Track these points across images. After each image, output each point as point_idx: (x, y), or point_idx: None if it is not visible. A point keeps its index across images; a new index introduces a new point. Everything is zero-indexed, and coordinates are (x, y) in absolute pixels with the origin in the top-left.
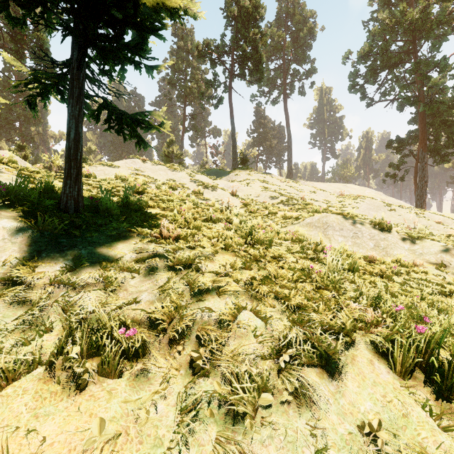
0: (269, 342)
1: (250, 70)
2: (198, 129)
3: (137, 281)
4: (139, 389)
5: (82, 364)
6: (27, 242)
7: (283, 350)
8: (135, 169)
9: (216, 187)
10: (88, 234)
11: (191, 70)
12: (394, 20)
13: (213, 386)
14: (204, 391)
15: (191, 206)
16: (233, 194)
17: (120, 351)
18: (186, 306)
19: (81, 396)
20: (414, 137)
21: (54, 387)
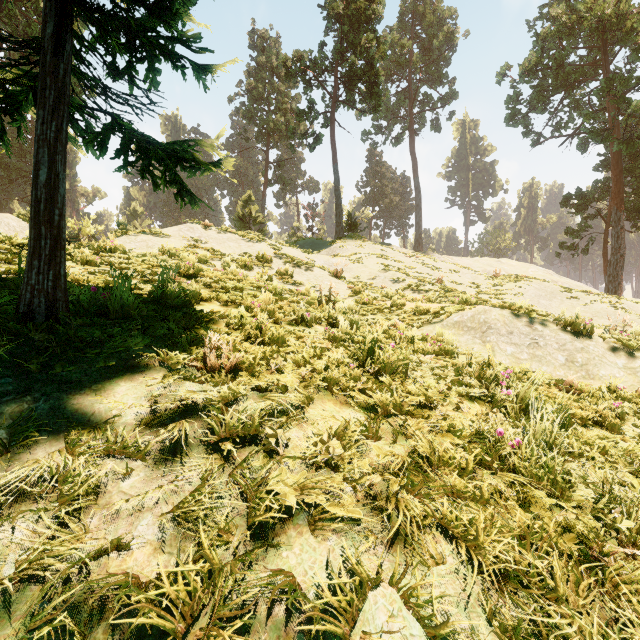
0: None
1: (361, 94)
2: (287, 181)
3: (138, 481)
4: None
5: None
6: None
7: None
8: (193, 240)
9: (312, 265)
10: (56, 367)
11: (277, 97)
12: (575, 16)
13: None
14: None
15: (271, 299)
16: (337, 275)
17: None
18: (232, 569)
19: None
20: (603, 190)
21: None
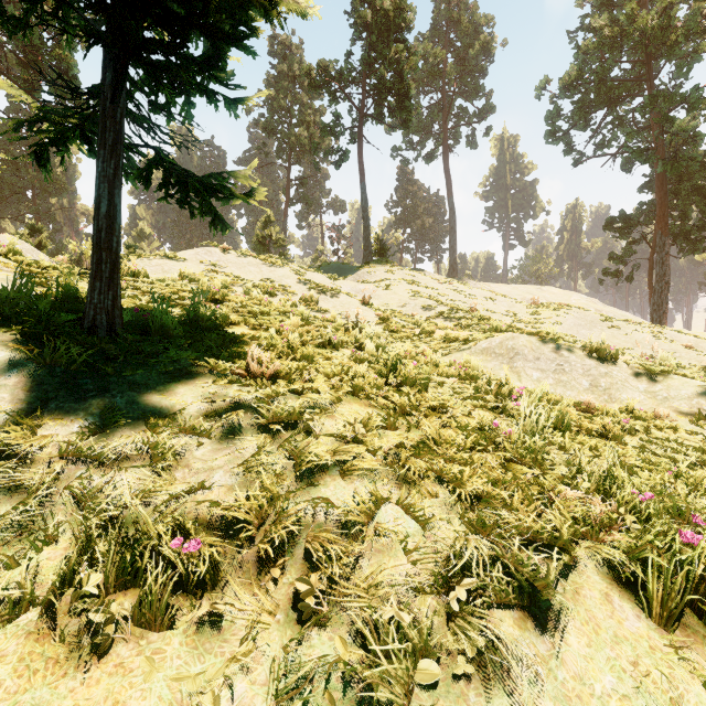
0: (431, 562)
1: (390, 108)
2: (311, 201)
3: (208, 451)
4: (203, 650)
5: (105, 604)
6: (25, 384)
7: (455, 579)
8: (211, 264)
9: (338, 292)
10: (127, 371)
11: (299, 109)
12: (617, 29)
13: (333, 644)
14: (318, 658)
15: (299, 323)
16: (365, 302)
17: (172, 583)
18: (287, 495)
19: (100, 666)
20: (648, 213)
21: (53, 649)
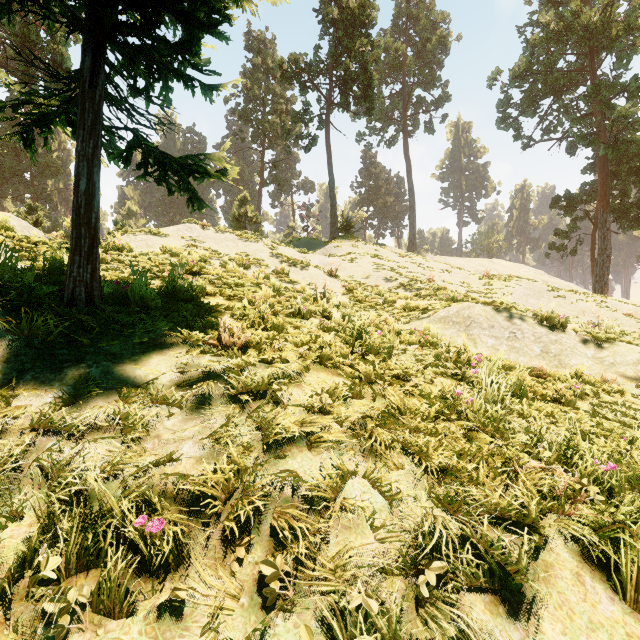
0: (398, 540)
1: (355, 97)
2: (283, 182)
3: (178, 421)
4: None
5: (63, 589)
6: (2, 355)
7: (424, 560)
8: (192, 239)
9: (308, 264)
10: (103, 341)
11: (272, 98)
12: (563, 24)
13: (298, 632)
14: None
15: (270, 294)
16: (332, 274)
17: (131, 568)
18: (254, 468)
19: None
20: (591, 193)
21: None
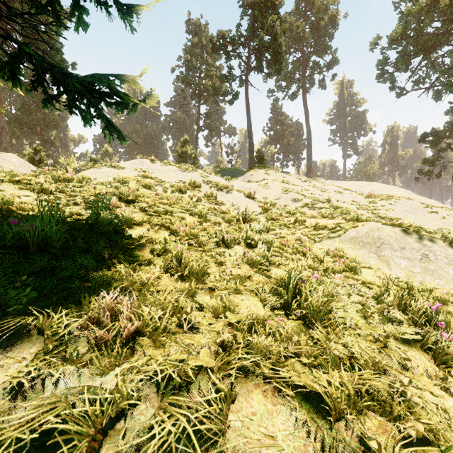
0: None
1: (267, 62)
2: (213, 128)
3: None
4: None
5: None
6: None
7: None
8: (142, 171)
9: (231, 189)
10: None
11: (206, 67)
12: None
13: None
14: None
15: (195, 223)
16: (251, 196)
17: None
18: None
19: None
20: (452, 130)
21: None
